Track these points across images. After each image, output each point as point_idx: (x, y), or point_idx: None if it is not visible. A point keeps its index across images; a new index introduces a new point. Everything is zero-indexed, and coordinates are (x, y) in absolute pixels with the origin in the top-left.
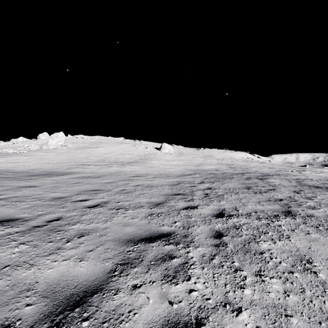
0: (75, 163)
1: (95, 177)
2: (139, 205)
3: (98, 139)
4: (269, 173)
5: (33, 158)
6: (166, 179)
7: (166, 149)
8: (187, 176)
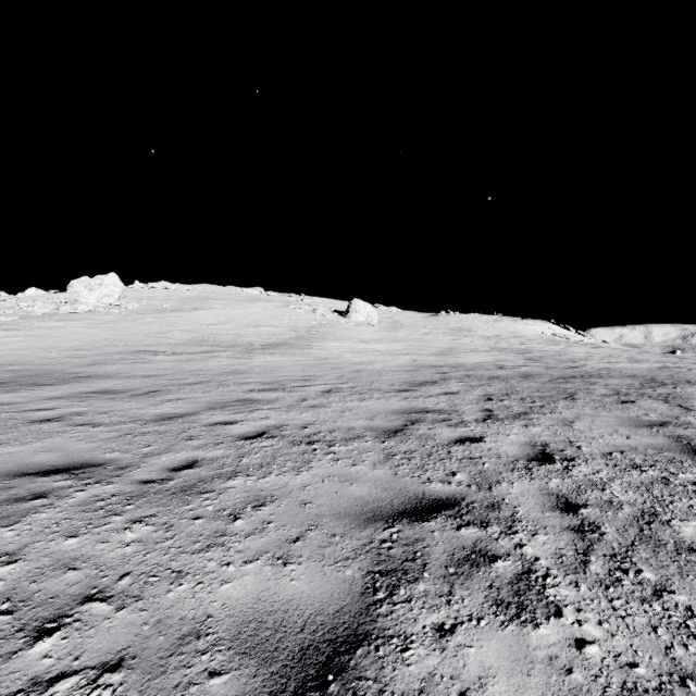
0: (124, 348)
1: (142, 393)
2: (163, 693)
3: (201, 292)
4: (655, 377)
5: (22, 335)
6: (364, 399)
7: (360, 314)
8: (426, 388)
